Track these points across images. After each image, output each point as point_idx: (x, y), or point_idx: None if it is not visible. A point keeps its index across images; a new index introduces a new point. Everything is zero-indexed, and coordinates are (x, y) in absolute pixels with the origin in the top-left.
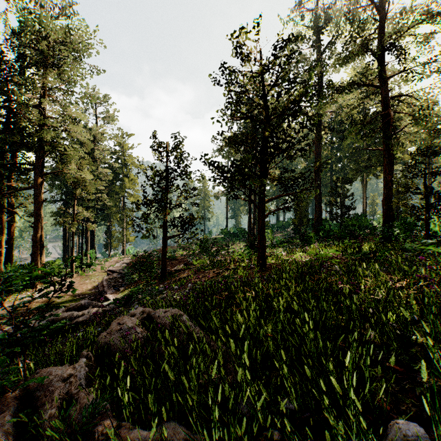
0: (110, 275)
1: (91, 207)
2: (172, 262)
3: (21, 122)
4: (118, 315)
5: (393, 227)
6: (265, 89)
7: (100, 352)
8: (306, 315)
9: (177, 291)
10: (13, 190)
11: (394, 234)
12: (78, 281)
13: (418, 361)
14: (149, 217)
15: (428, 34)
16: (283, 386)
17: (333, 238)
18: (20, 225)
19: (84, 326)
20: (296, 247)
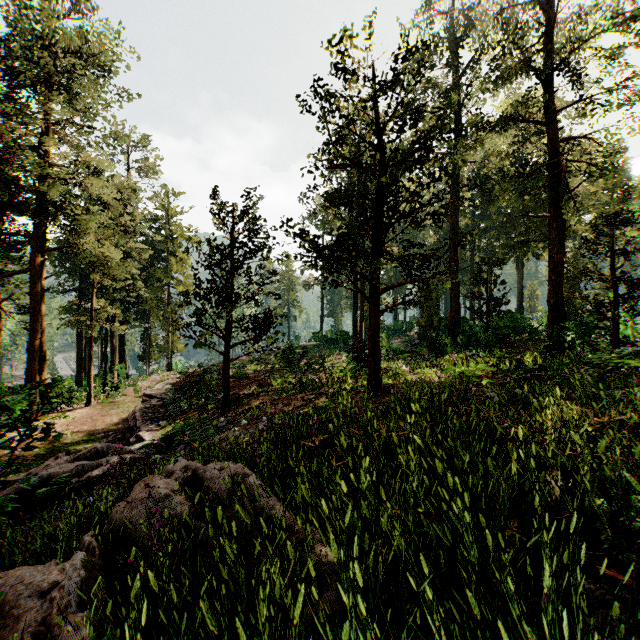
0: (147, 403)
1: (120, 300)
2: (240, 381)
3: (11, 172)
4: (147, 472)
5: (565, 330)
6: (380, 121)
7: (114, 537)
8: (457, 481)
9: (245, 428)
10: None
11: (567, 340)
12: (99, 411)
13: None
14: (205, 315)
15: (615, 48)
16: (423, 618)
17: (476, 346)
18: (12, 327)
19: (100, 485)
20: (424, 360)
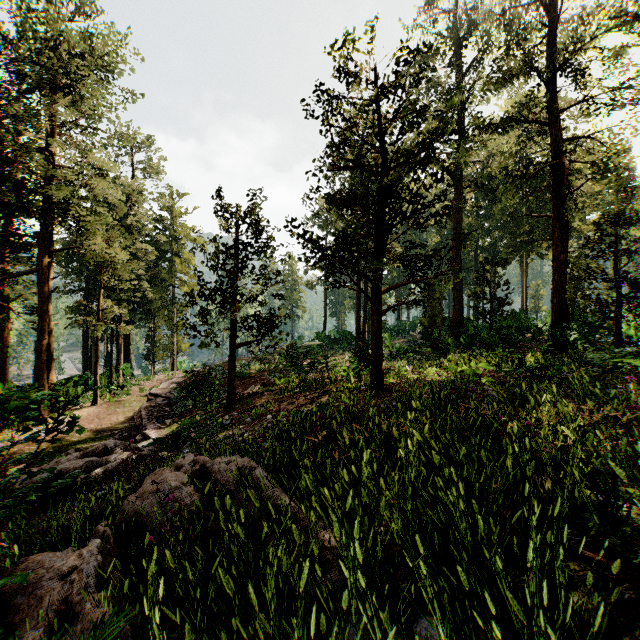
0: (152, 402)
1: (126, 301)
2: (244, 381)
3: (19, 174)
4: (157, 466)
5: (568, 330)
6: (382, 124)
7: (126, 526)
8: (452, 472)
9: (250, 425)
10: (6, 275)
11: (570, 340)
12: (105, 410)
13: (637, 548)
14: (210, 315)
15: (619, 48)
16: (418, 595)
17: (479, 346)
18: (19, 327)
19: (108, 481)
20: (427, 359)
